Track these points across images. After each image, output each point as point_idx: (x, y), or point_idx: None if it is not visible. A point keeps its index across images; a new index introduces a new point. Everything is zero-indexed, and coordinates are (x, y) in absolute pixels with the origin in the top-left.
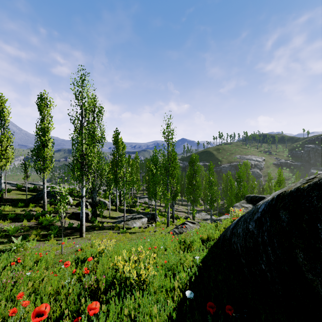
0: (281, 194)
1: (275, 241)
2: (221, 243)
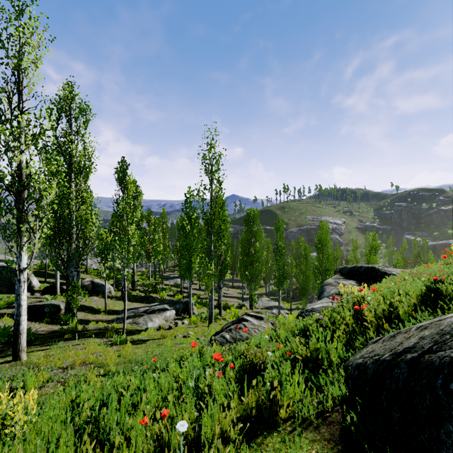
0: None
1: None
2: None
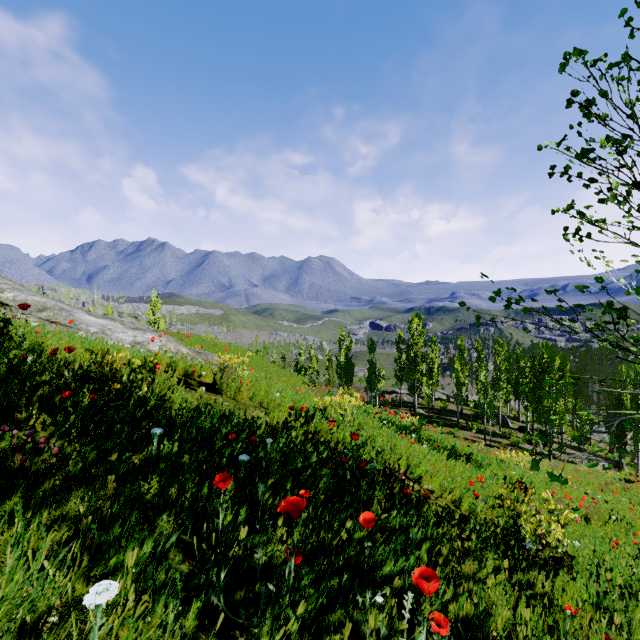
0: None
1: None
2: None
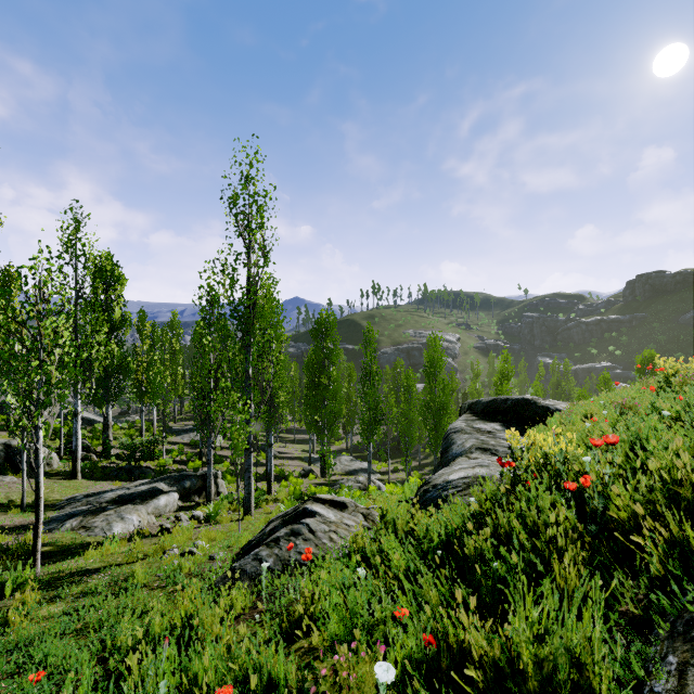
0: None
1: None
2: None
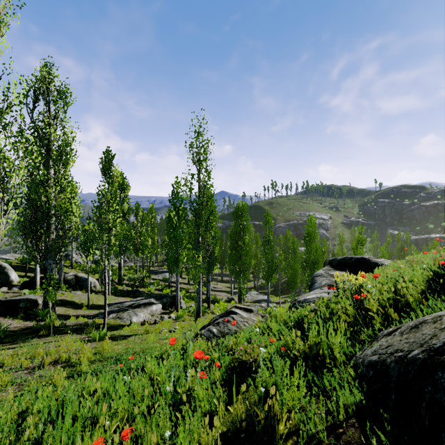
0: None
1: None
2: None
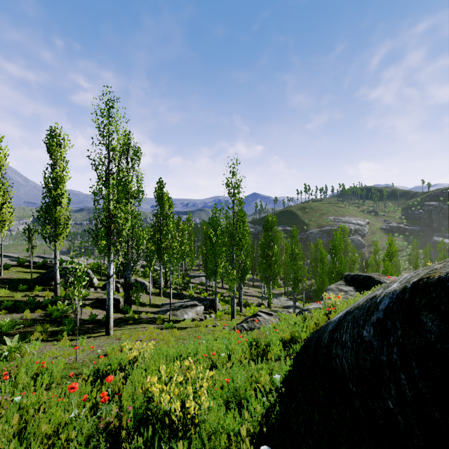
0: (421, 283)
1: (414, 364)
2: (312, 351)
